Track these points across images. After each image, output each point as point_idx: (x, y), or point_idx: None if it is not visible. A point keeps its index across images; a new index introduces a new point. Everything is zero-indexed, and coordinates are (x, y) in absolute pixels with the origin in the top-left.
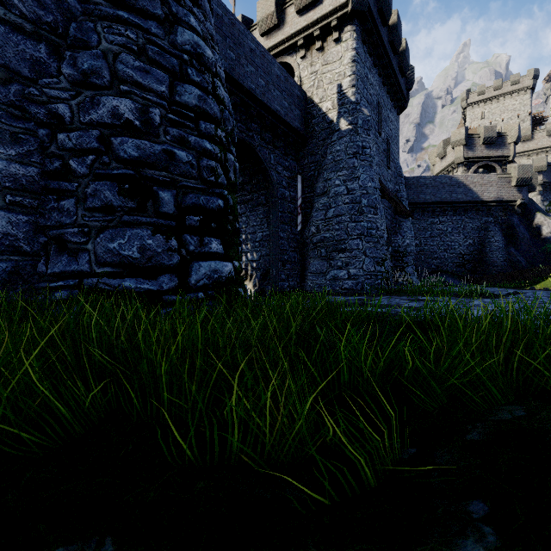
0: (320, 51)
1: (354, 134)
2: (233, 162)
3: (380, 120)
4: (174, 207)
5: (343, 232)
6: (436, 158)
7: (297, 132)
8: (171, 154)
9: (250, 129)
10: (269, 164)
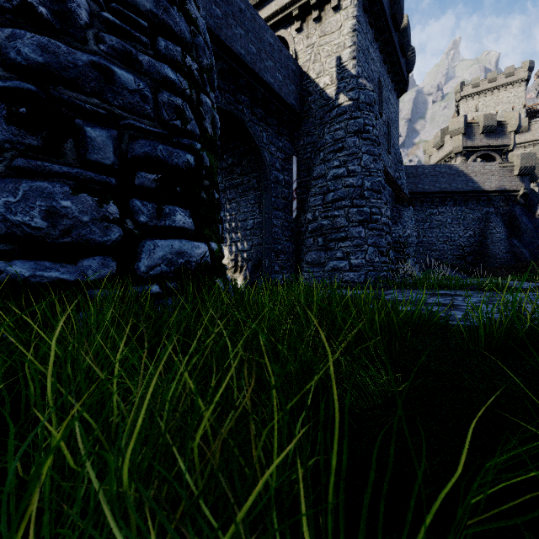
0: (317, 21)
1: (355, 111)
2: (211, 109)
3: (381, 100)
4: (114, 156)
5: (344, 219)
6: (432, 149)
7: (292, 109)
8: (107, 73)
9: (239, 101)
10: (260, 143)
